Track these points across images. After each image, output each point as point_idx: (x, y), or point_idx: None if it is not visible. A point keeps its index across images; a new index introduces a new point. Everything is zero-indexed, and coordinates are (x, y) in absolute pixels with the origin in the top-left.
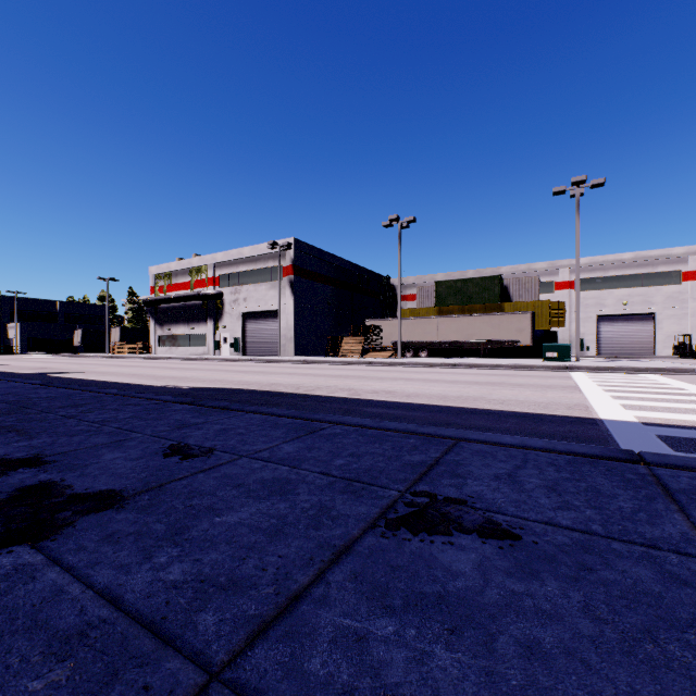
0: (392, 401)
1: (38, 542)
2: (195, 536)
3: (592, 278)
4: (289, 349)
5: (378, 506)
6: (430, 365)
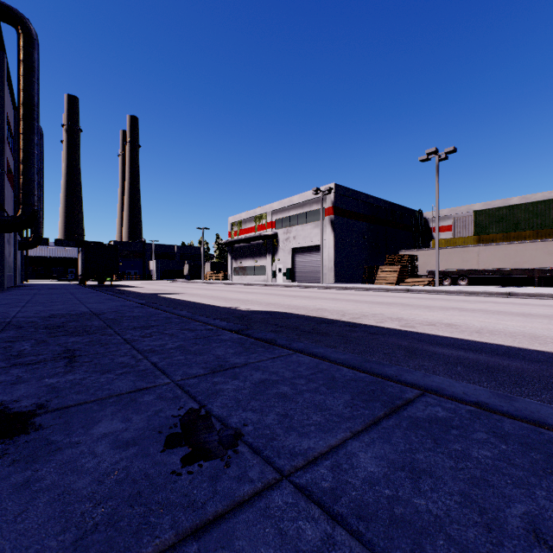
0: (461, 339)
1: None
2: None
3: None
4: (330, 277)
5: None
6: (476, 294)
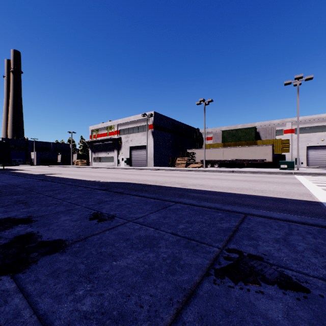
0: (203, 190)
1: (16, 273)
2: (101, 275)
3: (304, 127)
4: (151, 163)
5: (208, 258)
6: (220, 171)
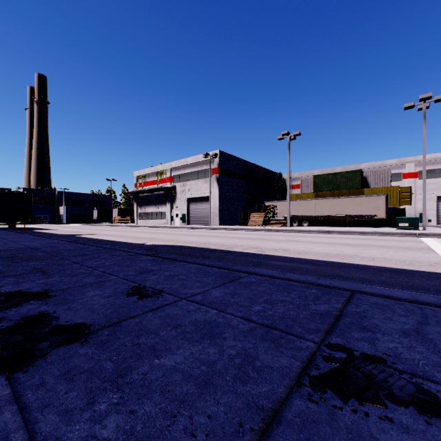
0: (287, 257)
1: (13, 372)
2: (135, 380)
3: (432, 170)
4: (216, 221)
5: (298, 358)
6: (311, 232)
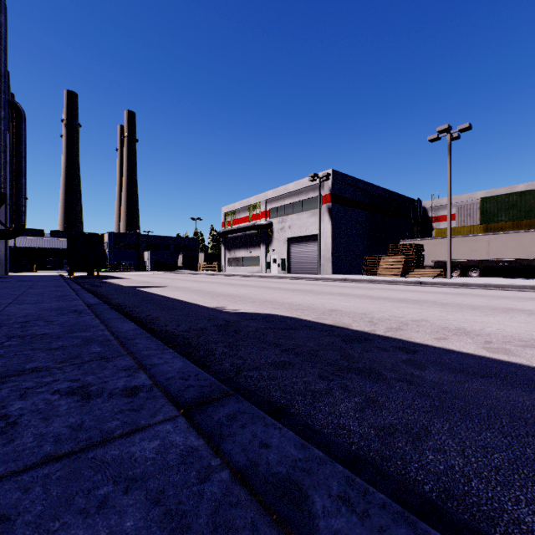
0: None
1: None
2: None
3: None
4: (327, 268)
5: None
6: (505, 288)
